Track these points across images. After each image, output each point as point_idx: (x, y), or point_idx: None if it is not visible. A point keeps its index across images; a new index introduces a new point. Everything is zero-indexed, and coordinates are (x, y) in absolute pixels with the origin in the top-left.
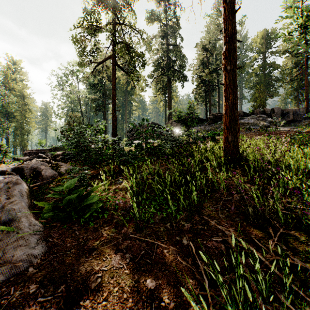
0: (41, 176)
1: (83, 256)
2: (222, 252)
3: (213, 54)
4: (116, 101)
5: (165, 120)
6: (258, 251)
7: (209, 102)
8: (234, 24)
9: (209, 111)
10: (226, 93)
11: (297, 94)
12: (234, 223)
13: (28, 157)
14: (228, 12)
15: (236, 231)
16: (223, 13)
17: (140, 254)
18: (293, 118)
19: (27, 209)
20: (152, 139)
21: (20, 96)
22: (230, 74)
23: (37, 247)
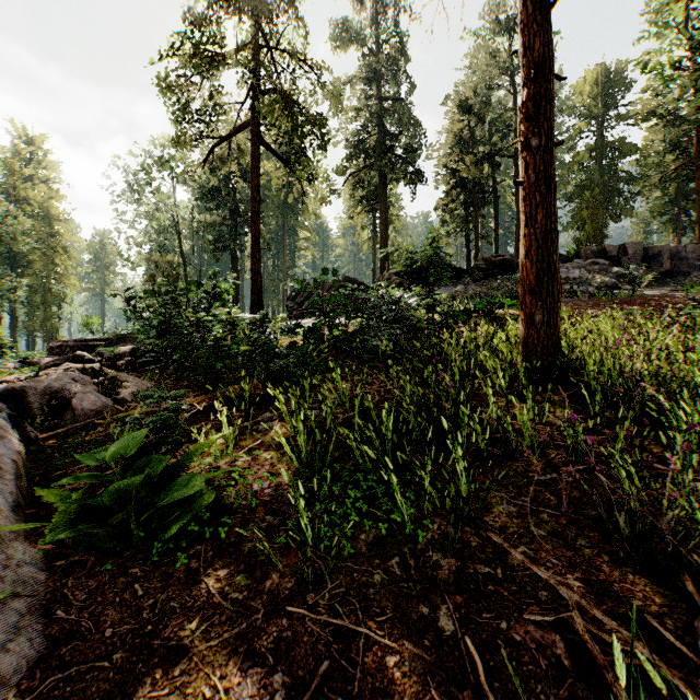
0: (72, 411)
1: (146, 680)
2: (559, 664)
3: (485, 119)
4: (262, 228)
5: (375, 271)
6: (667, 660)
7: (475, 230)
8: (549, 35)
9: (476, 251)
10: (529, 206)
11: (677, 211)
12: (576, 557)
13: (50, 360)
14: (534, 5)
15: (586, 584)
16: (521, 8)
17: (316, 672)
18: (670, 268)
19: (11, 514)
20: (346, 317)
21: (43, 216)
22: (538, 158)
23: (15, 643)
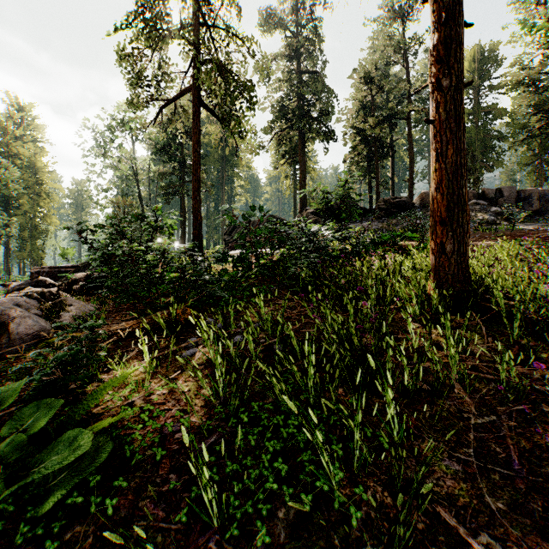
0: (10, 335)
1: None
2: None
3: (384, 88)
4: (204, 177)
5: (295, 212)
6: None
7: (376, 178)
8: None
9: (377, 195)
10: (439, 142)
11: (540, 163)
12: None
13: (17, 284)
14: None
15: None
16: None
17: None
18: (539, 207)
19: None
20: (270, 248)
21: (30, 168)
22: (449, 97)
23: None
